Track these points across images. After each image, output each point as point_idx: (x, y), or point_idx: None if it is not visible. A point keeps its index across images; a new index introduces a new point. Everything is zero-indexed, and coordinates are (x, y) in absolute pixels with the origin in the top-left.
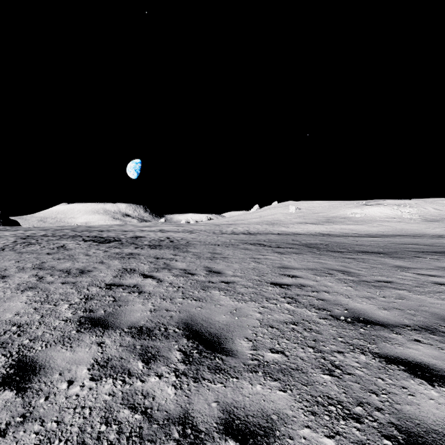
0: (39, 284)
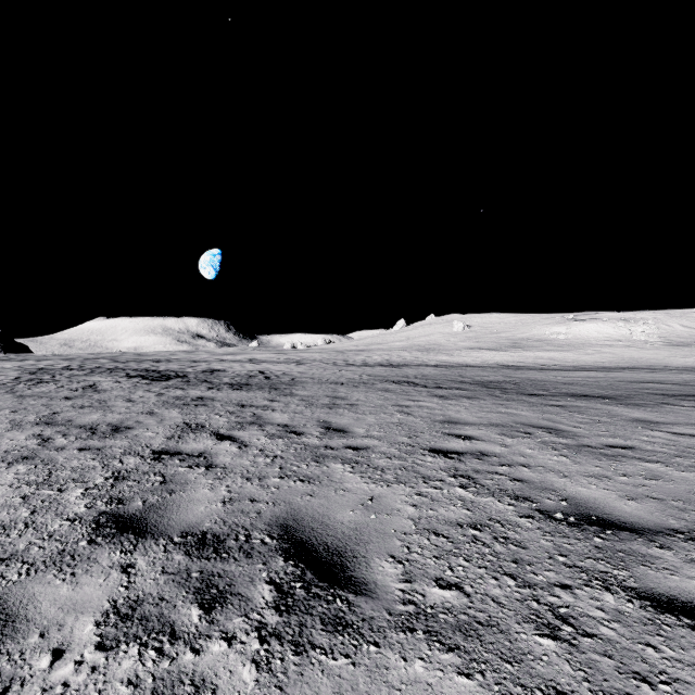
0: (40, 450)
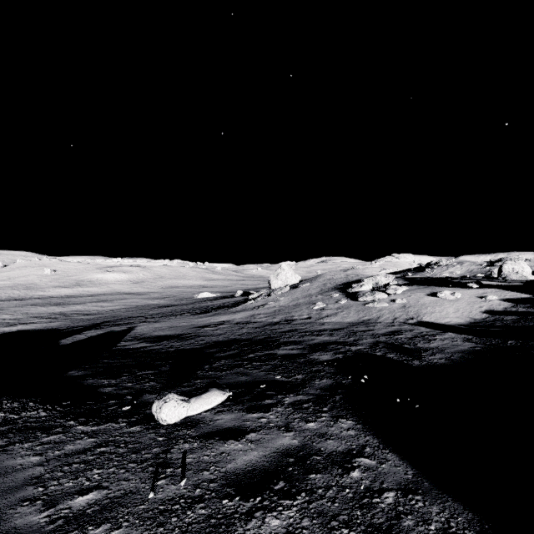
0: None
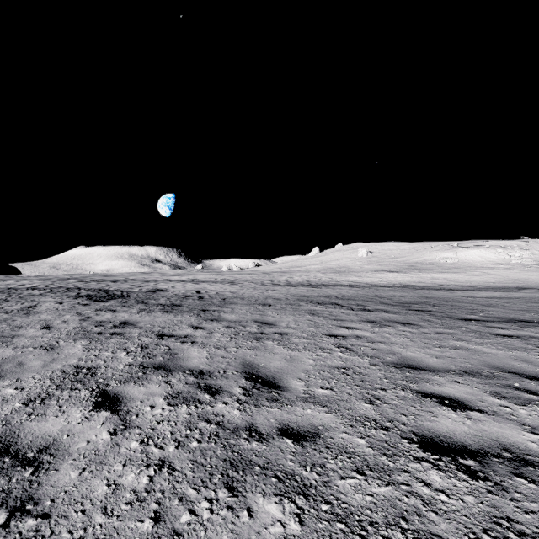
0: None
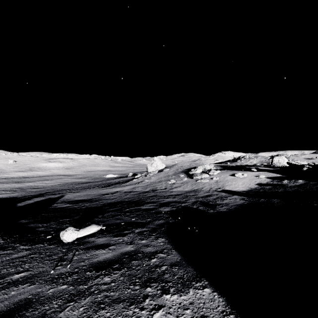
0: None
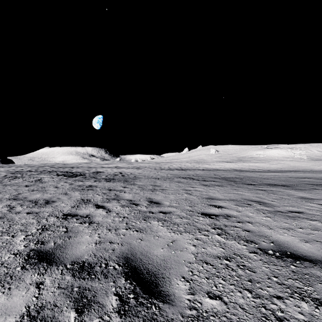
0: (8, 214)
